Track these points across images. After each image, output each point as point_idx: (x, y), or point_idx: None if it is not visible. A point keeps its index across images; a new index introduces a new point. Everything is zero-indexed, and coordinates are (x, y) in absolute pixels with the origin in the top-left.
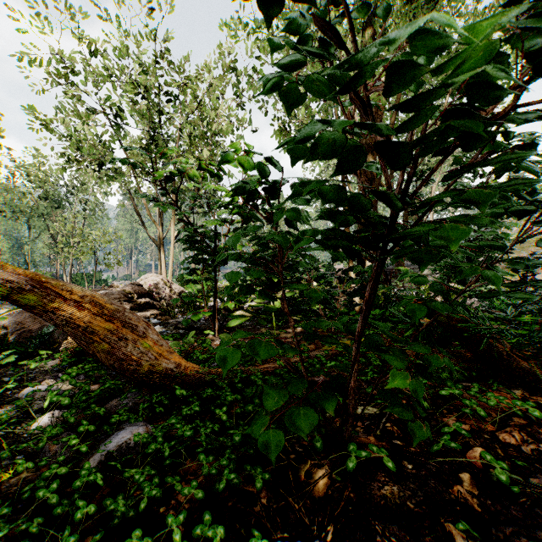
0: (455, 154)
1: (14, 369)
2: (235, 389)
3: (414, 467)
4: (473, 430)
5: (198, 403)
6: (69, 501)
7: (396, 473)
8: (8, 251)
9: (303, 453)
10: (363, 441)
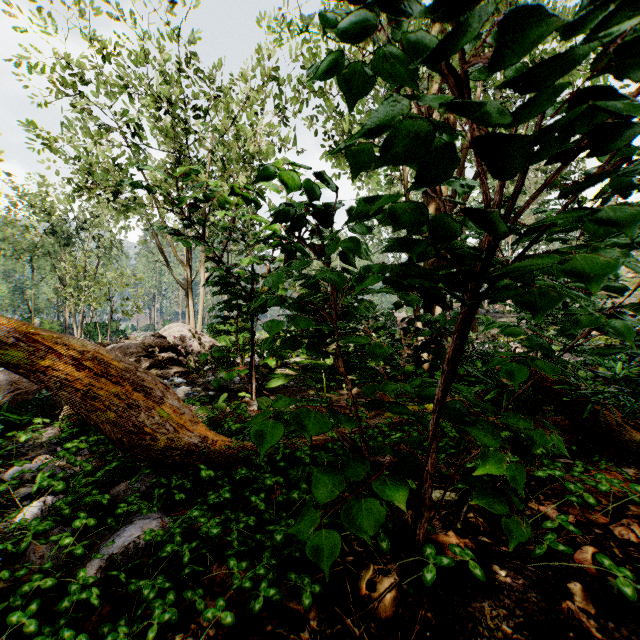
0: (537, 182)
1: (2, 442)
2: (276, 468)
3: (508, 573)
4: (580, 522)
5: (229, 488)
6: (53, 628)
7: (486, 583)
8: (8, 296)
9: (364, 554)
10: (440, 538)
